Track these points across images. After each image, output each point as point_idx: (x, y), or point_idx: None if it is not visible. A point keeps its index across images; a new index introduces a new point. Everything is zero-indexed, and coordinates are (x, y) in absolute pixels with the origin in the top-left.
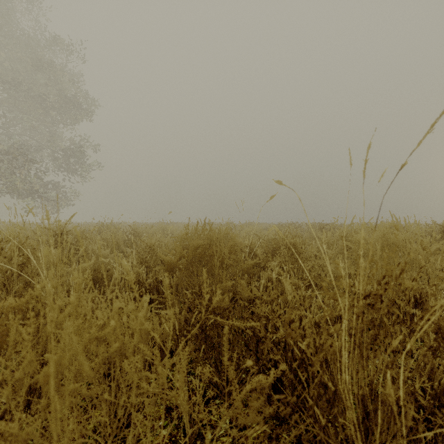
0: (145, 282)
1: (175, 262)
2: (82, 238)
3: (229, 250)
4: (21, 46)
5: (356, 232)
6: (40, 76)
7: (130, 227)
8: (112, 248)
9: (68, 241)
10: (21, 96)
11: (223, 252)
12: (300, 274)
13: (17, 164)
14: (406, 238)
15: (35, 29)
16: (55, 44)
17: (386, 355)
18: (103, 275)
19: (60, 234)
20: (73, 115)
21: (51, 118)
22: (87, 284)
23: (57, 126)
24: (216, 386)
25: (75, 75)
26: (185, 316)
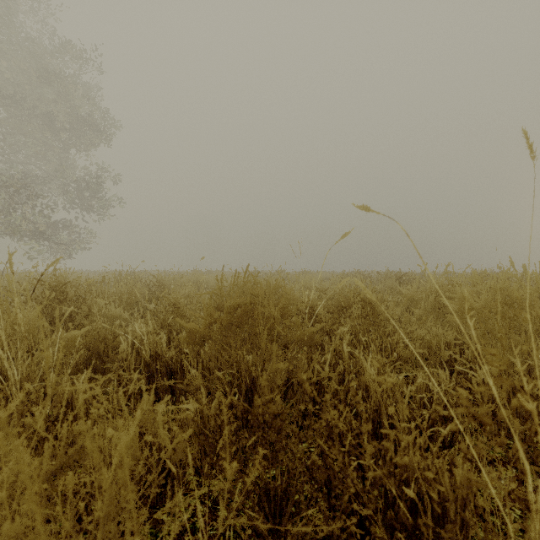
0: (164, 355)
1: (202, 331)
2: (86, 293)
3: (282, 311)
4: (24, 53)
5: (452, 284)
6: (47, 90)
7: (154, 277)
8: (128, 305)
9: (67, 296)
10: (25, 115)
11: (272, 317)
12: (378, 342)
13: (19, 199)
14: (534, 294)
15: (42, 33)
16: (65, 51)
17: (514, 470)
18: (106, 344)
19: (55, 287)
20: (89, 139)
21: (61, 142)
22: (83, 358)
23: (69, 152)
24: (260, 537)
25: (91, 89)
26: (217, 409)
